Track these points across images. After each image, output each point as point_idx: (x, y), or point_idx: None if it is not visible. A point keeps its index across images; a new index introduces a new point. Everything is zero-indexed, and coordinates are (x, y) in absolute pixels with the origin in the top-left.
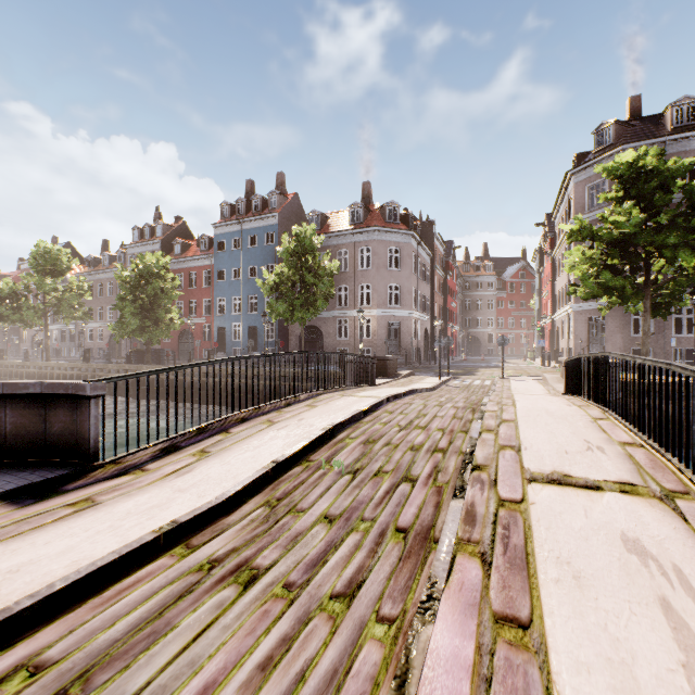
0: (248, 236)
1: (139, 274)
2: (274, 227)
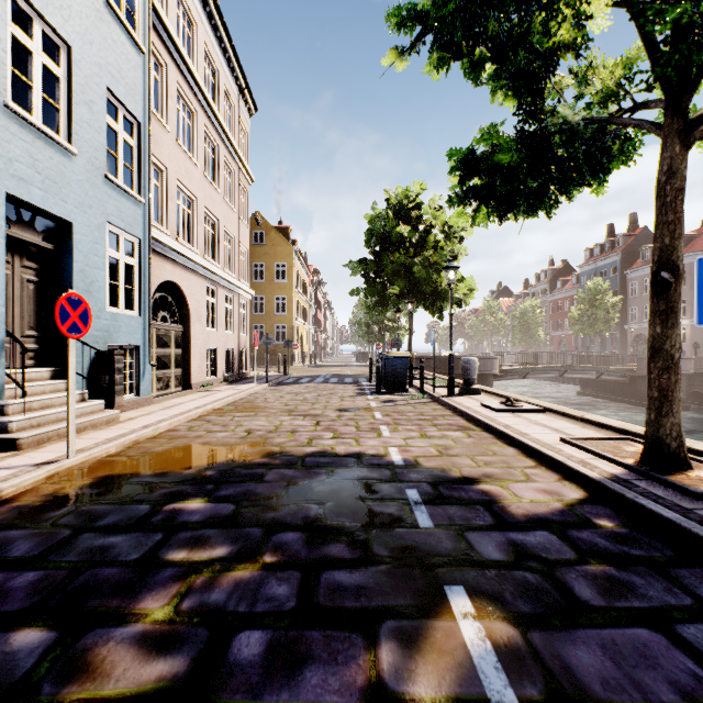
0: (599, 271)
1: (522, 312)
2: (616, 262)
